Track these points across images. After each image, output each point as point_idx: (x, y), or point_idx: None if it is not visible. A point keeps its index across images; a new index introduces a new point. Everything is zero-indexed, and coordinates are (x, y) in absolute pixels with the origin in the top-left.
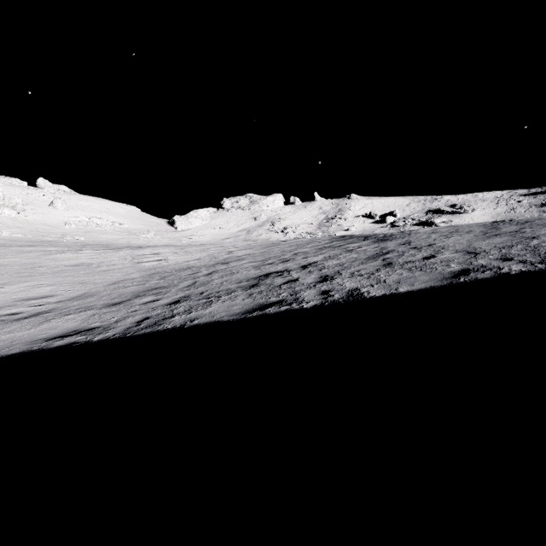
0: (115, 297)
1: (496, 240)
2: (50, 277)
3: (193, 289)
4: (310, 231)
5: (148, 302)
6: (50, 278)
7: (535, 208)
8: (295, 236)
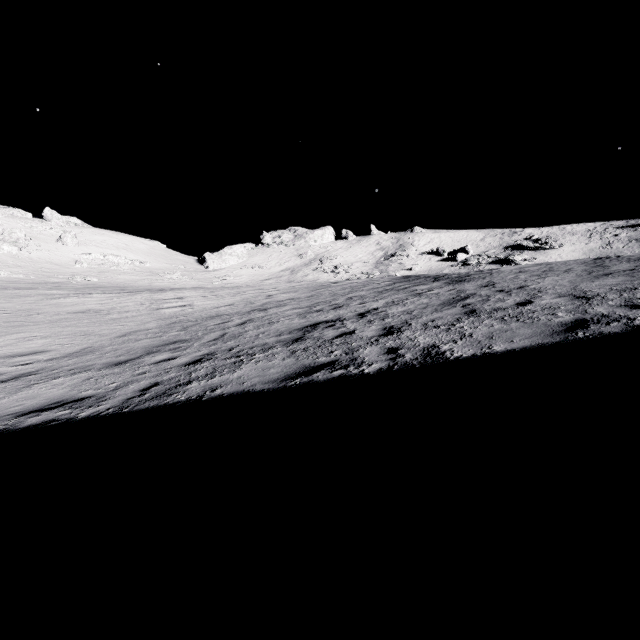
0: (122, 353)
1: (608, 280)
2: (46, 327)
3: (220, 344)
4: (365, 271)
5: (162, 361)
6: (46, 328)
7: (635, 243)
8: (348, 277)
